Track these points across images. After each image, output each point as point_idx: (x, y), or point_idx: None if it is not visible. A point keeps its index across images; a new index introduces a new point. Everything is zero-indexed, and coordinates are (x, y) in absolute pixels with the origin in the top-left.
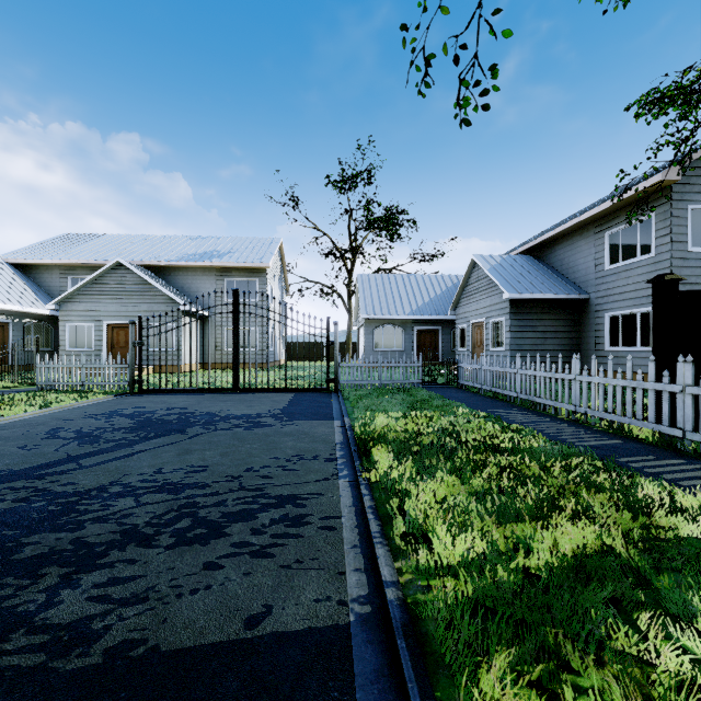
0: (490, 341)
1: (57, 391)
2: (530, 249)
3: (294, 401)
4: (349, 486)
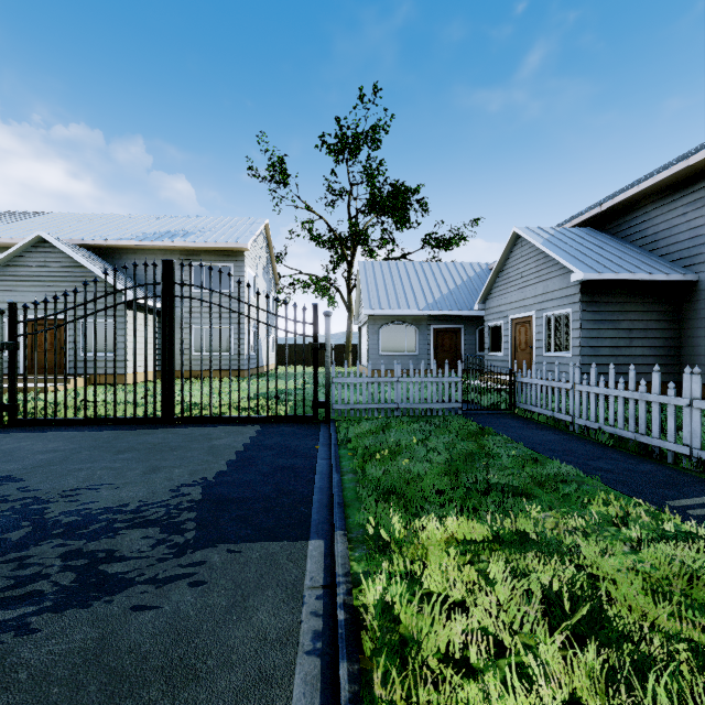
0: (543, 342)
1: None
2: (591, 219)
3: (247, 450)
4: None
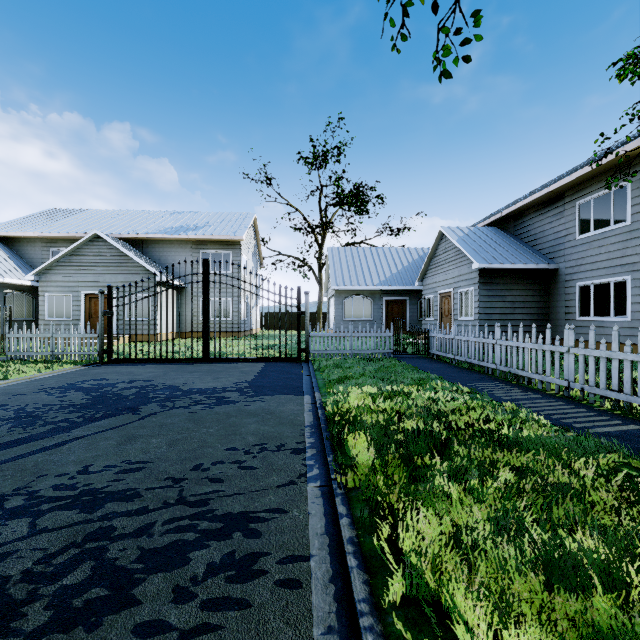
0: (458, 310)
1: (25, 361)
2: (497, 221)
3: (263, 372)
4: (321, 496)
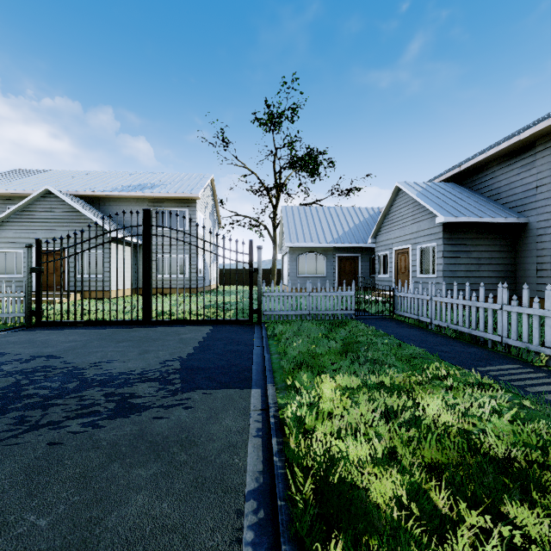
0: (417, 267)
1: None
2: (453, 176)
3: (206, 341)
4: None
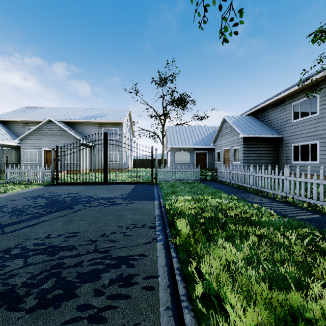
0: (232, 158)
1: (15, 184)
2: (252, 113)
3: (134, 189)
4: (163, 248)
